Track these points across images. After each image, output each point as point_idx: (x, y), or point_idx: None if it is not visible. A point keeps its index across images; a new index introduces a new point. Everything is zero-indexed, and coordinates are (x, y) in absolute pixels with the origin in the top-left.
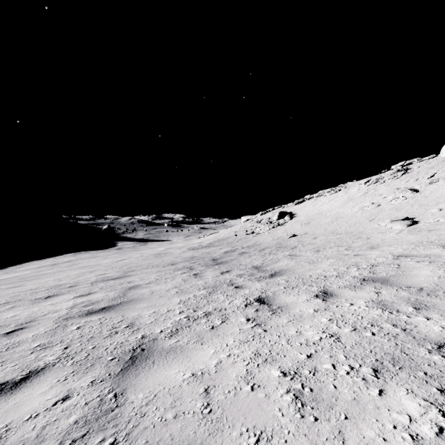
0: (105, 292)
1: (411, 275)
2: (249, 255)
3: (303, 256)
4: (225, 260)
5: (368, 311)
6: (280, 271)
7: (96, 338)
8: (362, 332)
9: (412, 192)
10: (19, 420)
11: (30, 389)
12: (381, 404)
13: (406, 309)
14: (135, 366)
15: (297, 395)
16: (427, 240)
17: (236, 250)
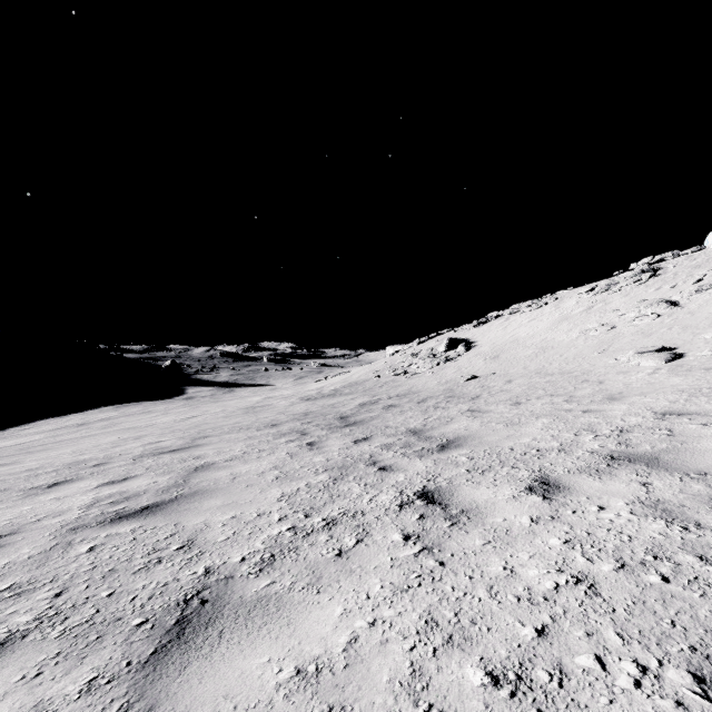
0: (153, 476)
1: (701, 450)
2: (402, 410)
3: (493, 412)
4: (361, 418)
5: (637, 523)
6: (456, 439)
7: (119, 572)
8: (640, 574)
9: (668, 307)
10: None
11: None
12: None
13: None
14: (184, 644)
15: None
16: (708, 386)
17: (379, 402)
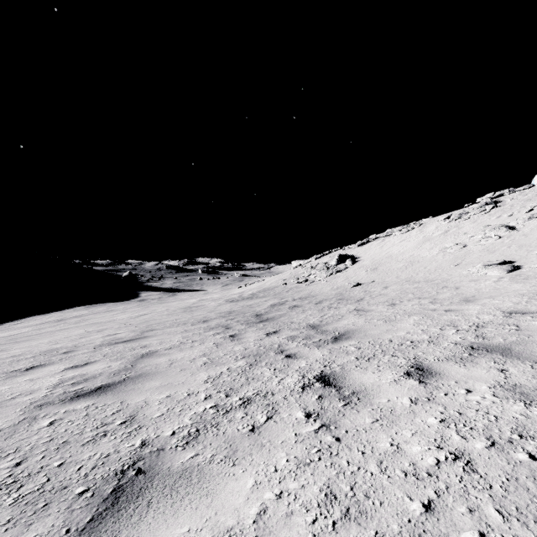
0: (108, 361)
1: None
2: (303, 309)
3: (374, 311)
4: (272, 316)
5: (501, 405)
6: (346, 332)
7: (71, 444)
8: (509, 451)
9: (507, 230)
10: None
11: None
12: None
13: None
14: (117, 512)
15: None
16: None
17: (286, 303)
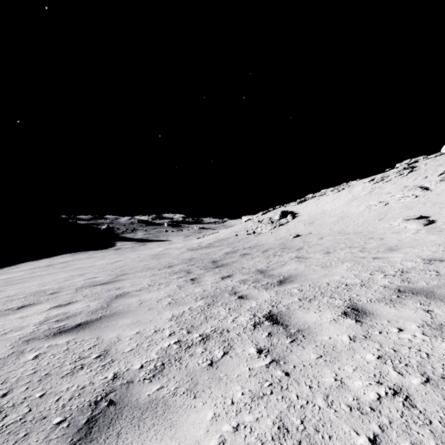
0: (87, 301)
1: None
2: (252, 257)
3: (312, 258)
4: (226, 262)
5: (430, 343)
6: (290, 277)
7: (52, 376)
8: (444, 387)
9: (422, 190)
10: None
11: None
12: None
13: None
14: (89, 442)
15: None
16: None
17: (237, 251)
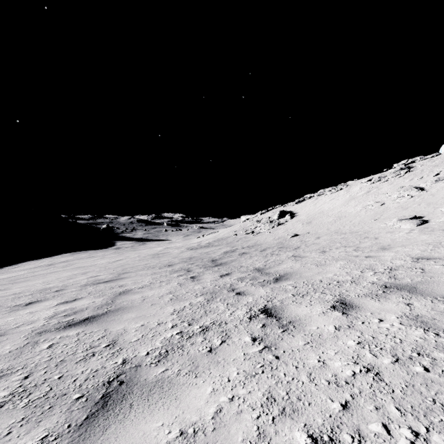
0: (92, 298)
1: (443, 282)
2: (250, 256)
3: (308, 257)
4: (225, 261)
5: (405, 330)
6: (285, 274)
7: (67, 362)
8: (409, 365)
9: (418, 191)
10: None
11: None
12: None
13: None
14: (106, 412)
15: None
16: None
17: (236, 250)
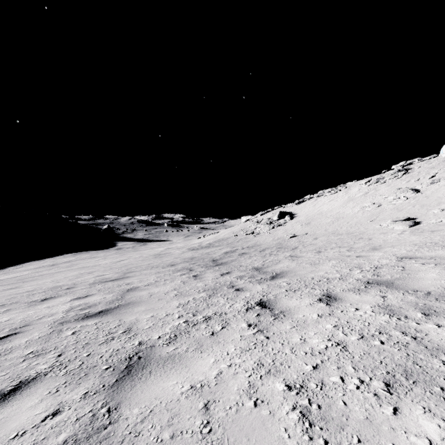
0: (103, 294)
1: (417, 278)
2: (250, 256)
3: (304, 257)
4: (225, 261)
5: (374, 316)
6: (281, 273)
7: (91, 344)
8: (370, 340)
9: (413, 193)
10: (5, 438)
11: (19, 402)
12: (396, 425)
13: (415, 315)
14: (131, 377)
15: (304, 413)
16: (430, 242)
17: (236, 251)
